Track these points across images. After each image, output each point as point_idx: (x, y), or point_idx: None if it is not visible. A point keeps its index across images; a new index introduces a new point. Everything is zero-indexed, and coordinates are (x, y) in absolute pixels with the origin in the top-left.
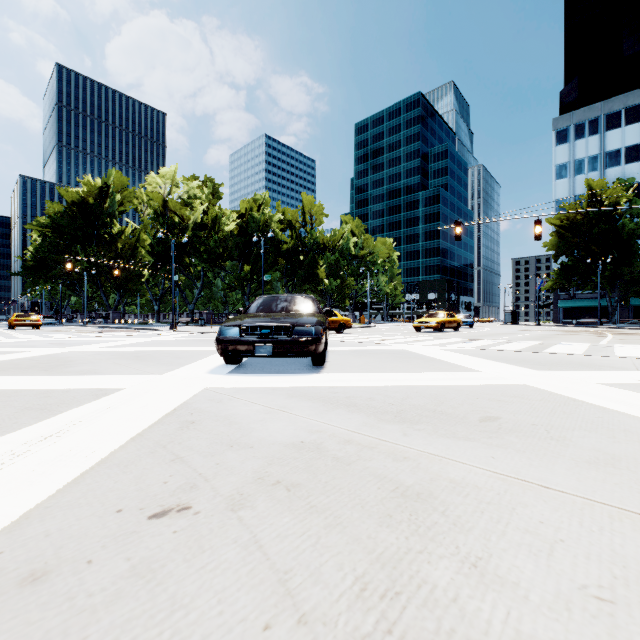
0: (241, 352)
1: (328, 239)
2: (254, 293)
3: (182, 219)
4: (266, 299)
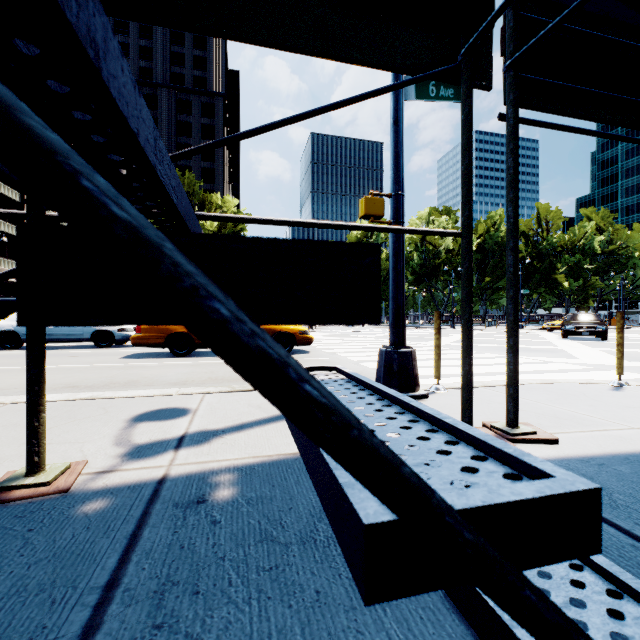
0: (575, 334)
1: (566, 241)
2: (489, 298)
3: (435, 247)
4: (573, 315)
